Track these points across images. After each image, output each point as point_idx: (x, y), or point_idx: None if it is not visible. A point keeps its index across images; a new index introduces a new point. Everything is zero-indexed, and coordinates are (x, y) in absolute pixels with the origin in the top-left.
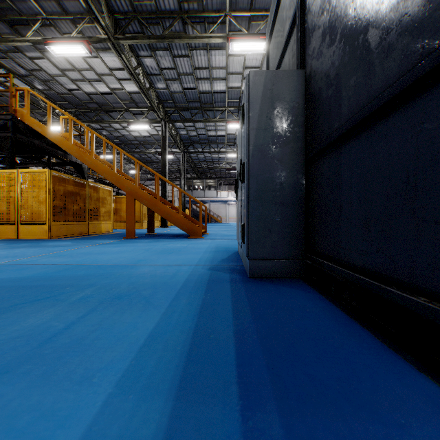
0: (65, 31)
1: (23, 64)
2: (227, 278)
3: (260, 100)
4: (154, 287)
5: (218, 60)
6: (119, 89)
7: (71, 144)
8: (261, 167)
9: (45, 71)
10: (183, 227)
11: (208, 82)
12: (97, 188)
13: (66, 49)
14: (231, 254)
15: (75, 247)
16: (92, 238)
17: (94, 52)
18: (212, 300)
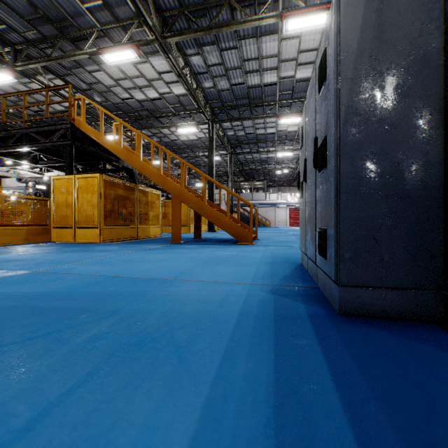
0: (117, 39)
1: (84, 79)
2: (303, 312)
3: (359, 31)
4: (194, 323)
5: (269, 47)
6: (168, 93)
7: (120, 147)
8: (360, 138)
9: (101, 83)
10: (232, 232)
11: (258, 74)
12: (146, 192)
13: (117, 56)
14: (294, 267)
15: (119, 253)
16: (139, 242)
17: (144, 57)
18: (291, 367)
